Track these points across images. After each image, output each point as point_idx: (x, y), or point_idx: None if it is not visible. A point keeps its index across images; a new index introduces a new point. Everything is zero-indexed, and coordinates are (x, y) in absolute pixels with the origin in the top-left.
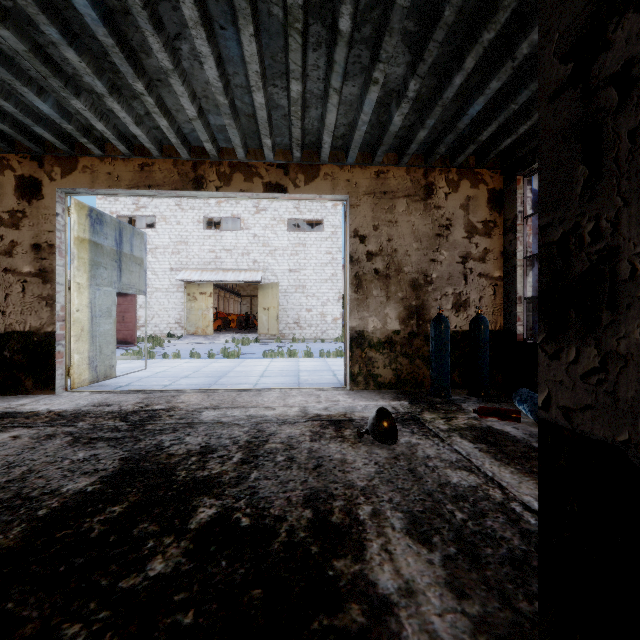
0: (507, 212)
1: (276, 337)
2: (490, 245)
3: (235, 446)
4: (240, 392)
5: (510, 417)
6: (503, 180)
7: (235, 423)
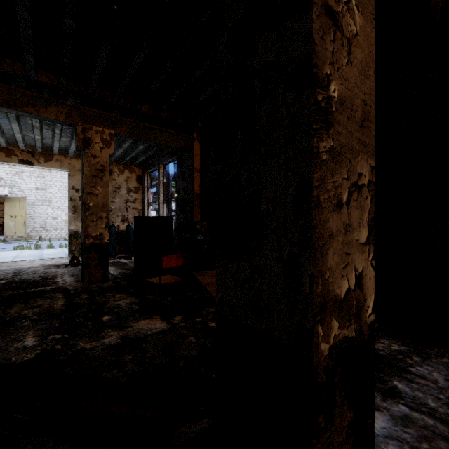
0: (143, 185)
1: (23, 238)
2: (137, 197)
3: (8, 273)
4: (3, 263)
5: (128, 258)
6: (143, 172)
7: (5, 270)
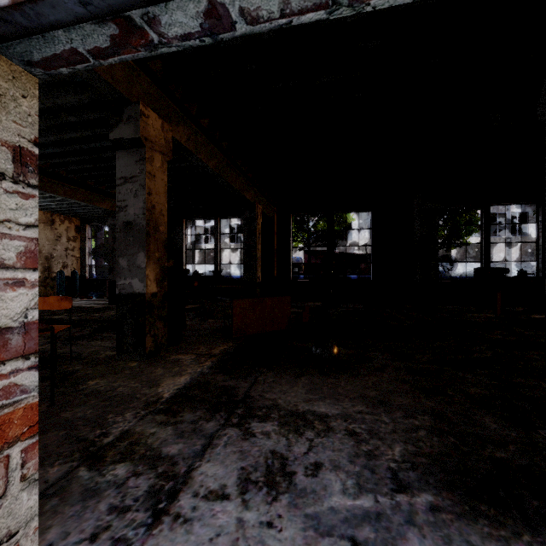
0: (82, 235)
1: None
2: (76, 245)
3: None
4: None
5: (91, 297)
6: (80, 223)
7: None
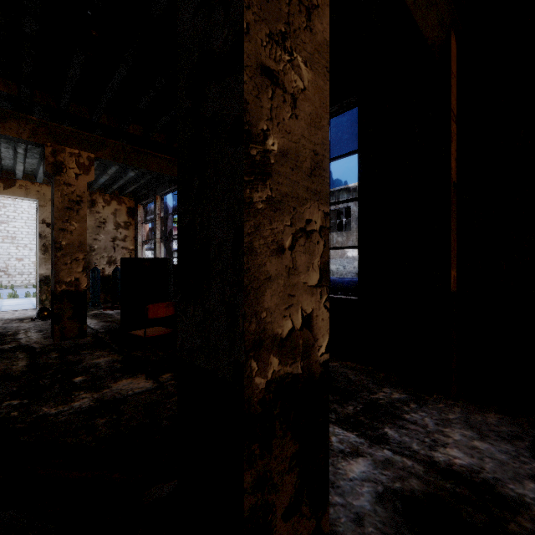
0: (136, 219)
1: None
2: (128, 234)
3: None
4: None
5: (115, 308)
6: (135, 203)
7: None
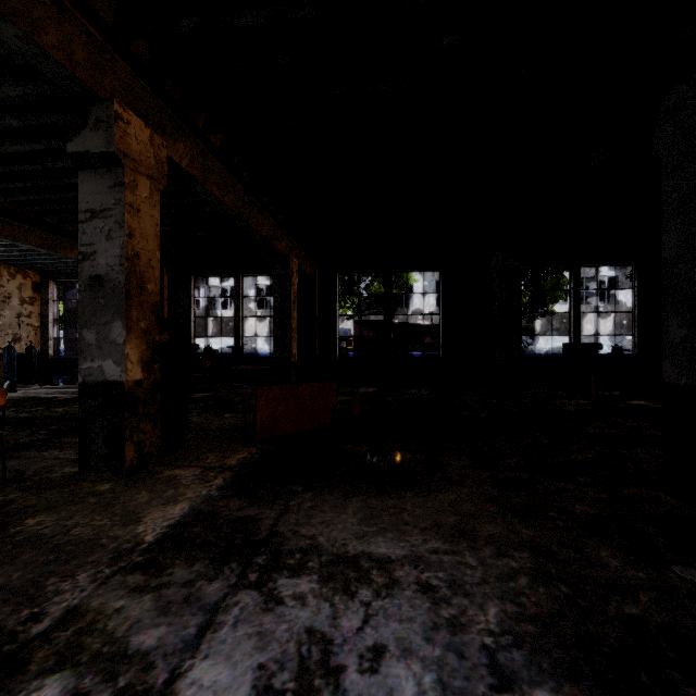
0: (44, 295)
1: None
2: (34, 310)
3: None
4: None
5: (56, 384)
6: (41, 278)
7: None
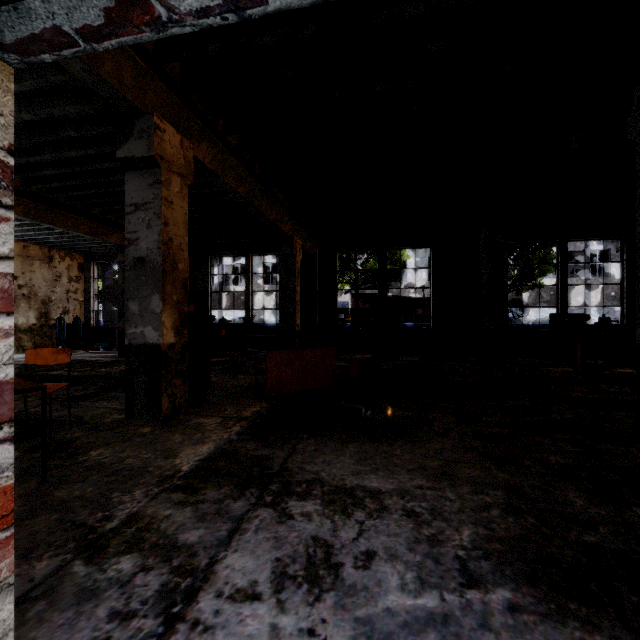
0: (87, 274)
1: None
2: (79, 287)
3: None
4: None
5: (97, 349)
6: (85, 260)
7: None
